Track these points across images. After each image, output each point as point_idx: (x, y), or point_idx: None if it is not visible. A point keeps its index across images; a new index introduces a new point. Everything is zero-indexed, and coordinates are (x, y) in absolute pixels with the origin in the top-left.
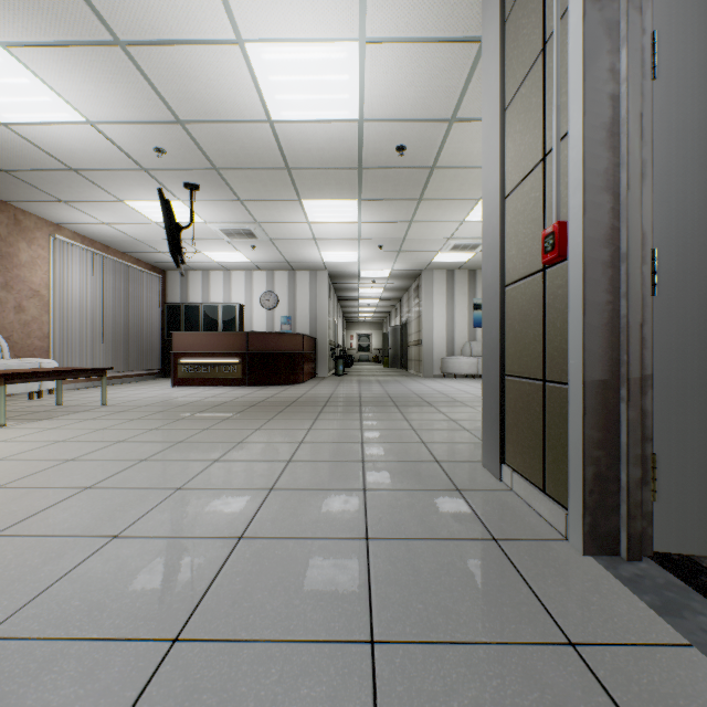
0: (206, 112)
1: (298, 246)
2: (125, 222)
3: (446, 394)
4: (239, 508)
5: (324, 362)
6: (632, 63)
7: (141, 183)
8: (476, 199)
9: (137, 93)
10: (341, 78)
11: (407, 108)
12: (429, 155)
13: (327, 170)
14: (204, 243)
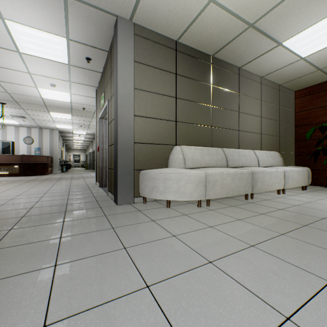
0: (19, 93)
1: (46, 122)
2: None
3: None
4: (46, 189)
5: (57, 167)
6: (105, 130)
7: None
8: None
9: None
10: (65, 96)
11: (84, 103)
12: (92, 110)
13: (60, 108)
14: None
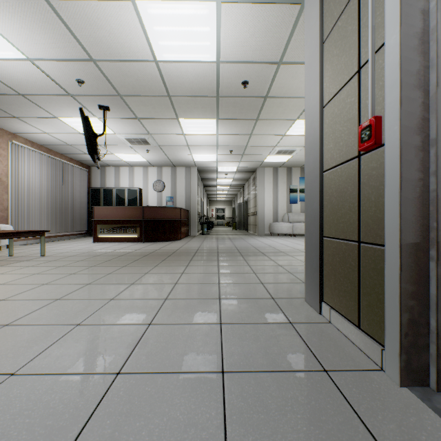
0: (110, 53)
1: (177, 151)
2: (60, 133)
3: (274, 247)
4: (121, 343)
5: (194, 226)
6: None
7: (69, 105)
8: (293, 119)
9: (61, 37)
10: (205, 30)
11: (249, 53)
12: (263, 88)
13: (195, 98)
14: (115, 148)
